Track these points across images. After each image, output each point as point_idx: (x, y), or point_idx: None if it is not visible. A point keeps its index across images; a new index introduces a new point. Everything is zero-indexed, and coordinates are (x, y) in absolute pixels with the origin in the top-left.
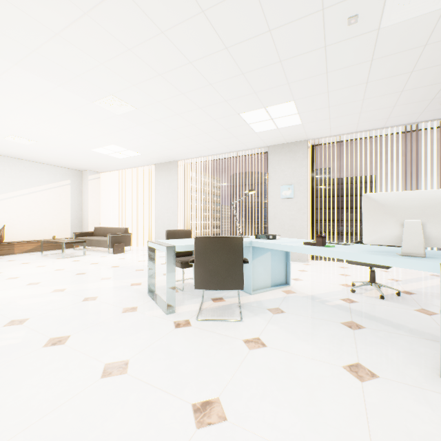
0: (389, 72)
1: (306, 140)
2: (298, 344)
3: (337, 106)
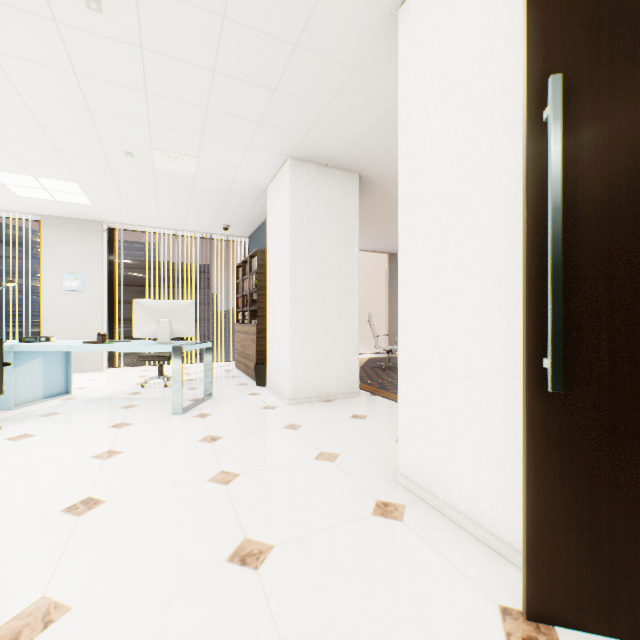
0: (174, 194)
1: (102, 221)
2: (72, 426)
3: (133, 202)
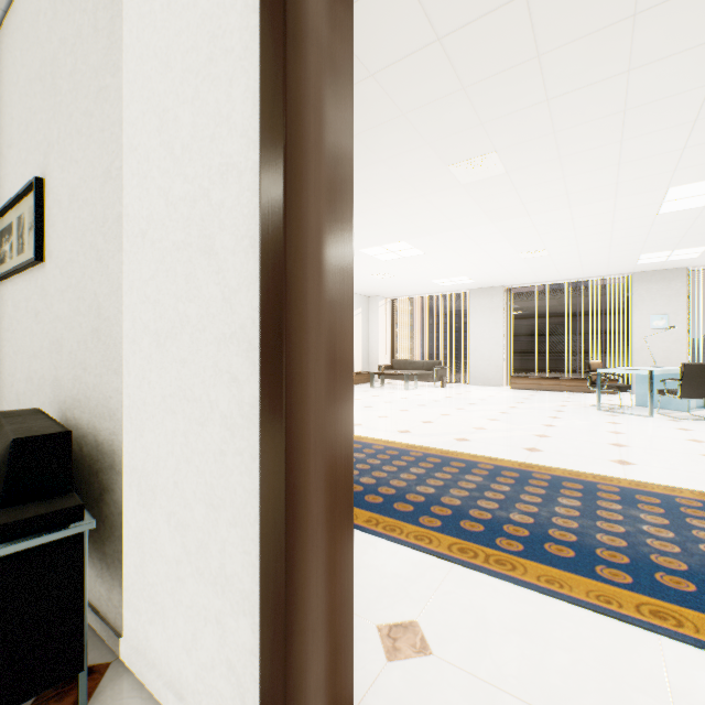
0: None
1: (684, 267)
2: None
3: None
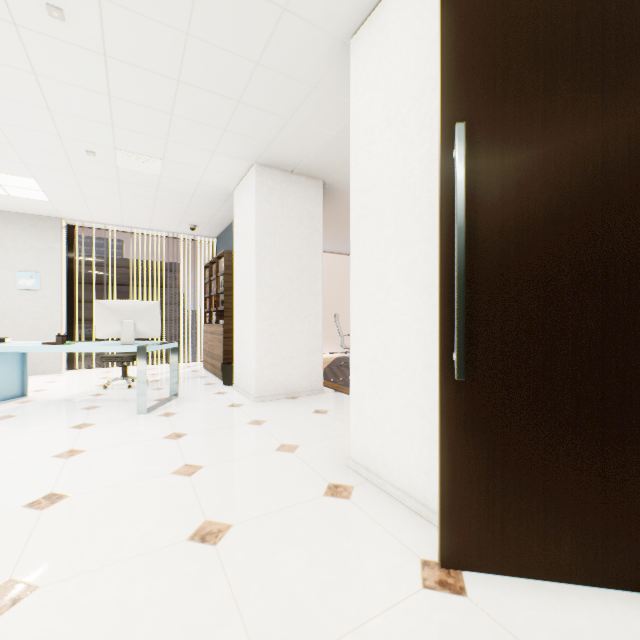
0: (138, 194)
1: (60, 218)
2: (30, 428)
3: (94, 200)
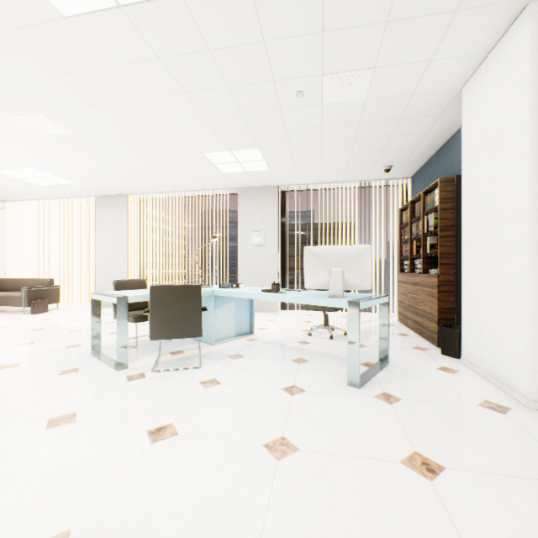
0: (338, 138)
1: (276, 185)
2: (249, 379)
3: (300, 158)
